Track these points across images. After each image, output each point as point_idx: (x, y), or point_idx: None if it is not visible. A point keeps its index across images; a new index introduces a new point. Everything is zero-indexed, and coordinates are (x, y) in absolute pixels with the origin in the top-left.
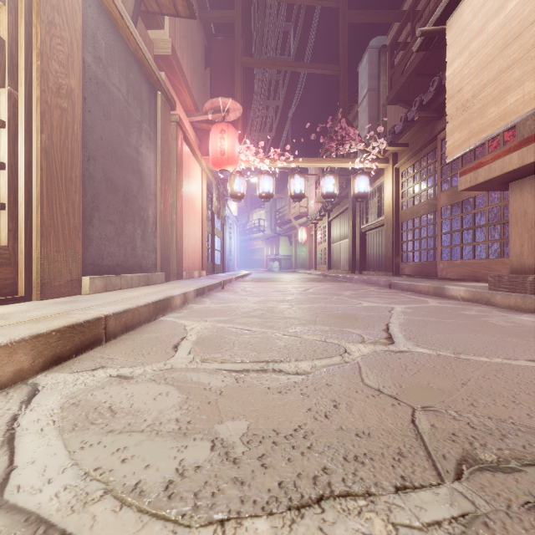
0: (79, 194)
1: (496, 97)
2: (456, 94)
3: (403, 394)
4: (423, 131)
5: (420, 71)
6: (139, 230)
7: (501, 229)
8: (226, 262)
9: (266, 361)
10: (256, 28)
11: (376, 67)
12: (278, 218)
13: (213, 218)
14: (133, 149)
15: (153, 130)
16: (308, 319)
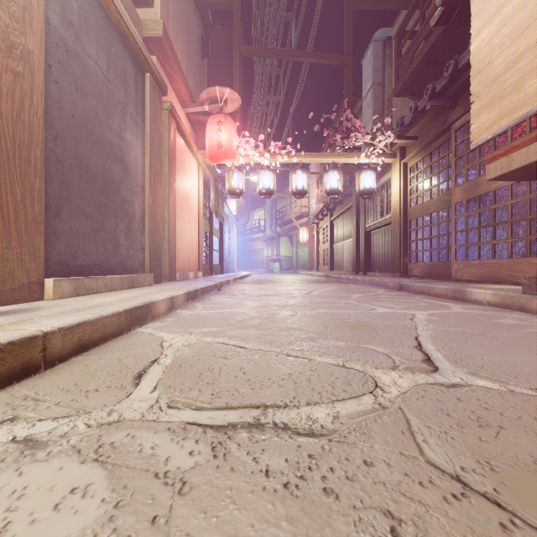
0: (41, 179)
1: None
2: (483, 70)
3: (505, 489)
4: (434, 122)
5: (430, 59)
6: (122, 225)
7: (527, 225)
8: (226, 263)
9: (263, 405)
10: (255, 16)
11: (381, 59)
12: (279, 218)
13: (211, 217)
14: (115, 133)
15: (140, 115)
16: (316, 331)
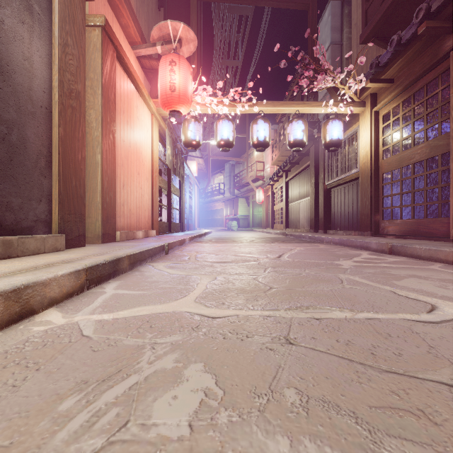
0: None
1: None
2: None
3: None
4: (419, 57)
5: None
6: None
7: None
8: (186, 221)
9: None
10: None
11: (339, 19)
12: (237, 182)
13: (169, 174)
14: None
15: (40, 3)
16: None
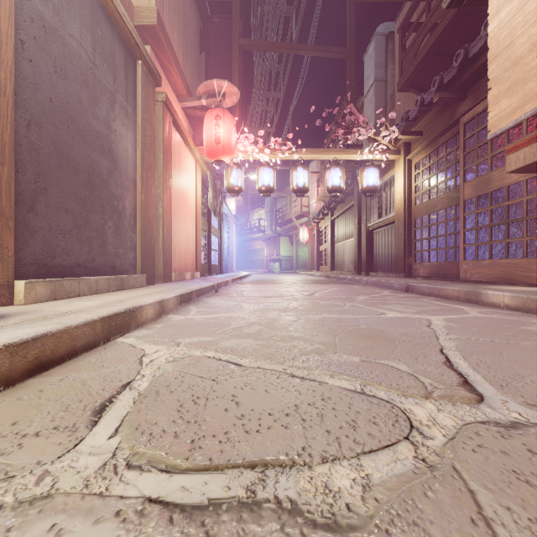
0: (10, 168)
1: None
2: (502, 52)
3: None
4: (441, 116)
5: (436, 51)
6: (110, 222)
7: None
8: (225, 263)
9: (261, 463)
10: (255, 9)
11: (383, 55)
12: (279, 218)
13: (209, 215)
14: (102, 122)
15: (131, 105)
16: (323, 341)
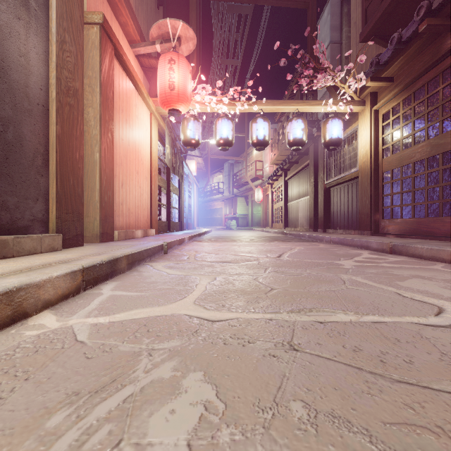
0: None
1: None
2: None
3: None
4: (420, 55)
5: None
6: None
7: None
8: (186, 220)
9: None
10: None
11: (338, 18)
12: (236, 181)
13: (168, 173)
14: None
15: None
16: None
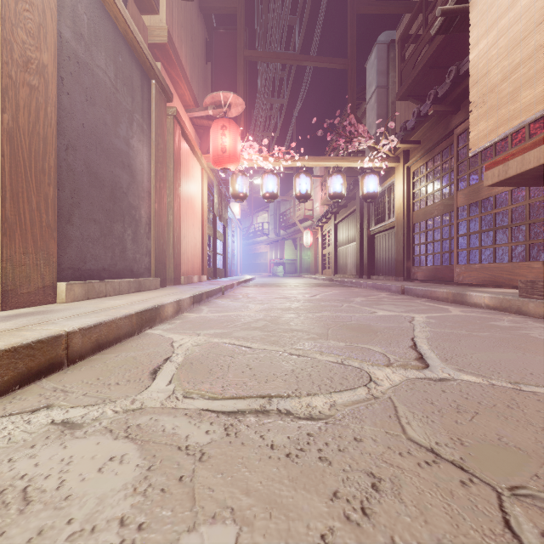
0: (54, 187)
1: (532, 78)
2: (481, 79)
3: (470, 458)
4: (437, 127)
5: (433, 63)
6: (129, 230)
7: (527, 230)
8: (229, 267)
9: (268, 396)
10: (259, 20)
11: (385, 63)
12: (283, 221)
13: (215, 220)
14: (122, 140)
15: (146, 122)
16: (318, 332)
